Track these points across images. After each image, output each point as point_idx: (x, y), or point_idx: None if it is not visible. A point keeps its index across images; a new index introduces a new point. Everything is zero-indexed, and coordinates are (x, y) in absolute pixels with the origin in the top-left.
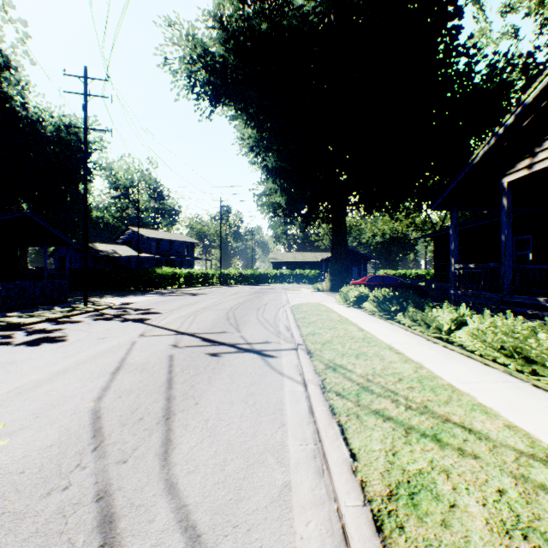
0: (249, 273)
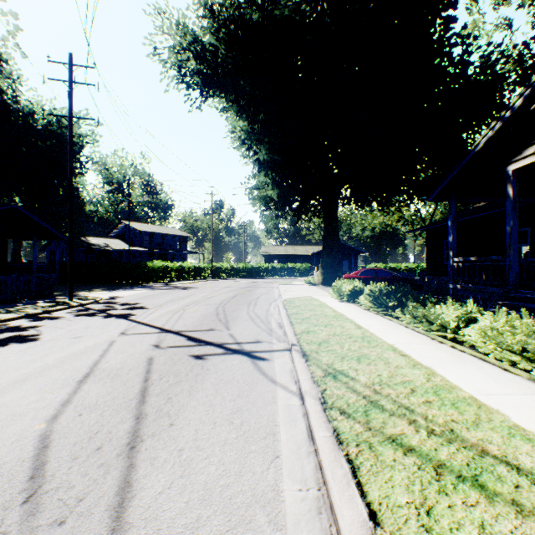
0: (241, 267)
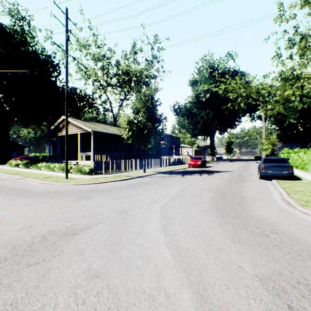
0: None
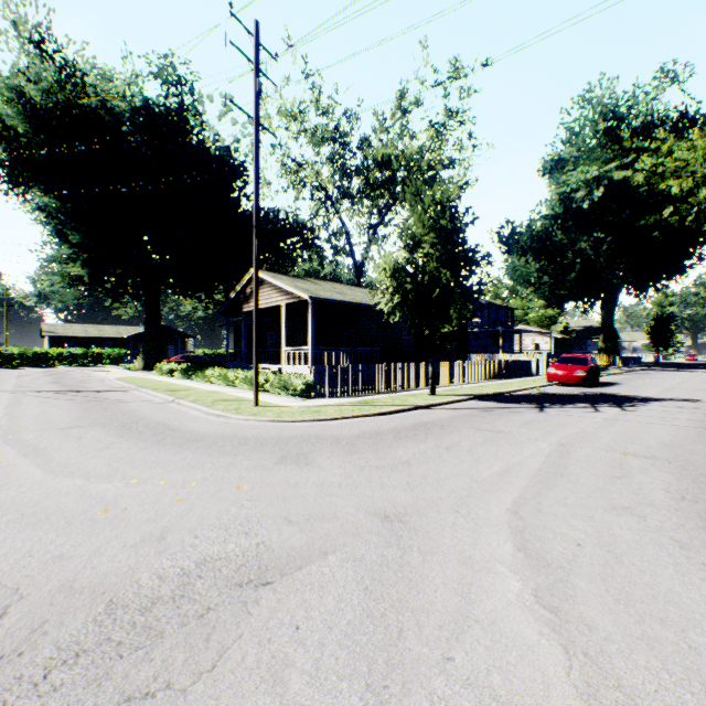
0: (16, 352)
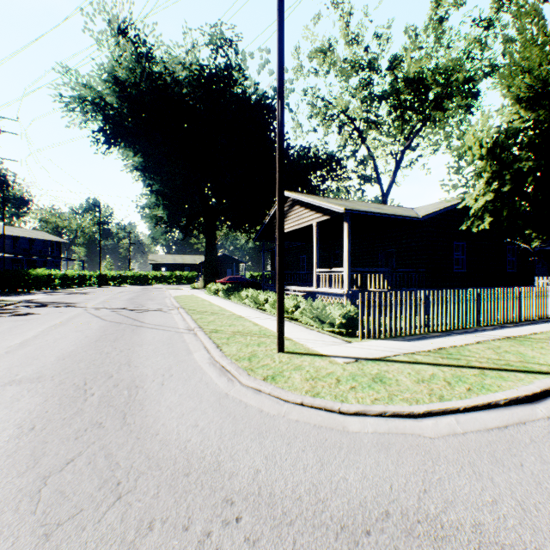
0: (130, 274)
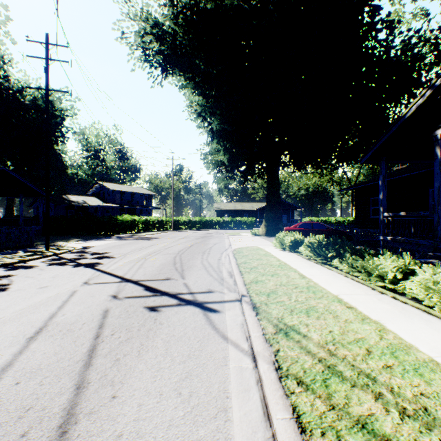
0: (197, 220)
